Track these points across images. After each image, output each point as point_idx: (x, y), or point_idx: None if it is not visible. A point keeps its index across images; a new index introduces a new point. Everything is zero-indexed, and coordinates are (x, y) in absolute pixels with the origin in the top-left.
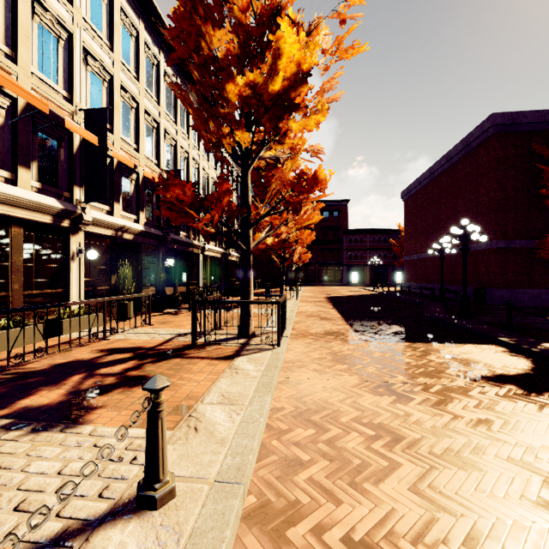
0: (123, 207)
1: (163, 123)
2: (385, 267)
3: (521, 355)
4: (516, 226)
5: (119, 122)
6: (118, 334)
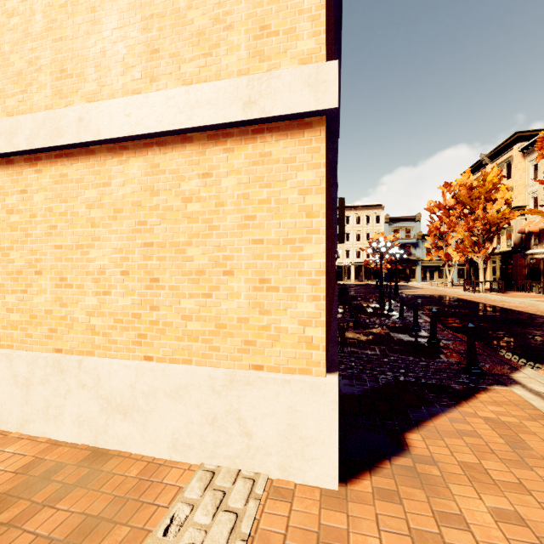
0: None
1: None
2: None
3: None
4: None
5: None
6: (530, 293)
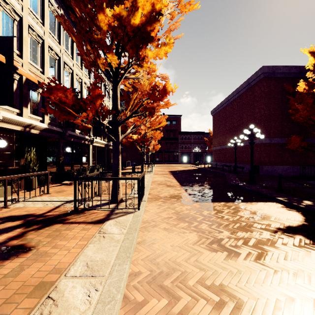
0: (31, 111)
1: (63, 57)
2: (201, 153)
3: (293, 209)
4: (275, 130)
5: (27, 51)
6: (19, 203)
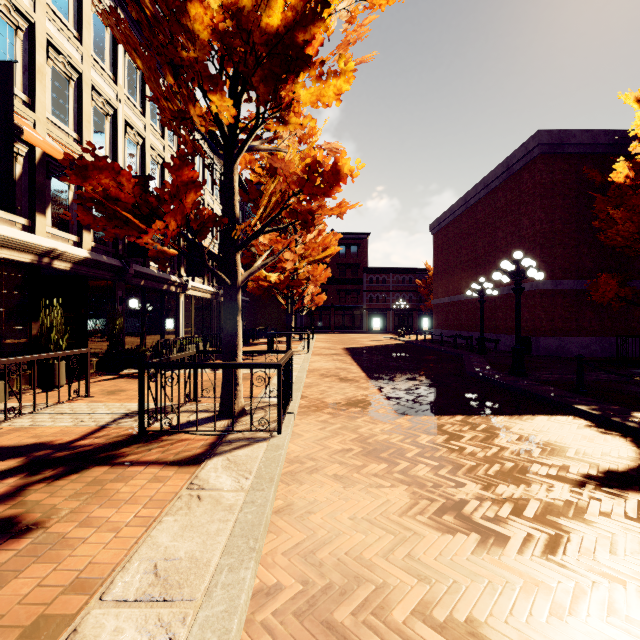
0: (53, 222)
1: (123, 110)
2: (410, 311)
3: (613, 432)
4: (564, 263)
5: (46, 95)
6: (23, 418)
